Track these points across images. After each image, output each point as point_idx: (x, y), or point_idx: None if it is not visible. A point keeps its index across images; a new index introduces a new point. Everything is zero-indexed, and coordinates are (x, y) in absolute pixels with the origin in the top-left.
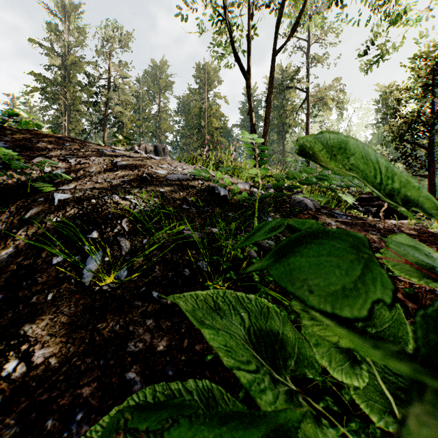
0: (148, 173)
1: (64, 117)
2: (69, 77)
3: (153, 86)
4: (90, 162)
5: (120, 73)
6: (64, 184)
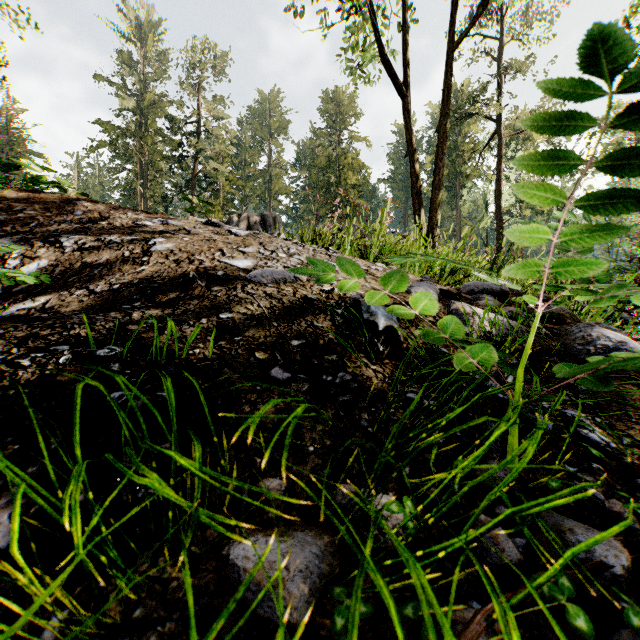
0: (208, 267)
1: (140, 180)
2: (146, 124)
3: (261, 129)
4: (102, 245)
5: (214, 113)
6: (30, 296)
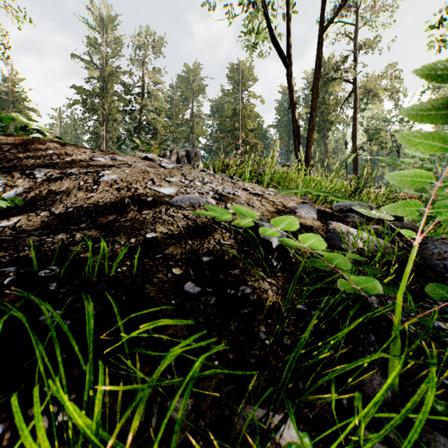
0: (141, 194)
1: (102, 127)
2: (107, 88)
3: (186, 91)
4: (64, 177)
5: (153, 80)
6: (7, 216)
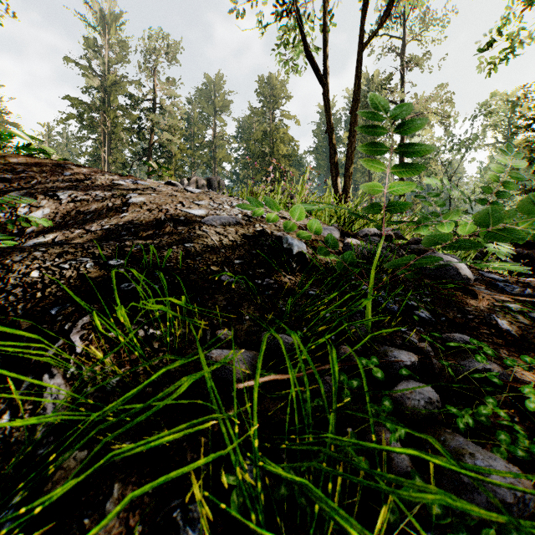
0: (173, 214)
1: (104, 148)
2: (109, 100)
3: (207, 107)
4: (90, 198)
5: (167, 92)
6: (40, 234)
